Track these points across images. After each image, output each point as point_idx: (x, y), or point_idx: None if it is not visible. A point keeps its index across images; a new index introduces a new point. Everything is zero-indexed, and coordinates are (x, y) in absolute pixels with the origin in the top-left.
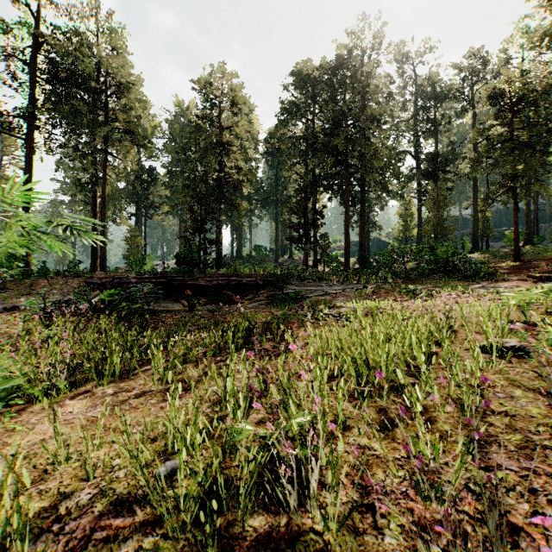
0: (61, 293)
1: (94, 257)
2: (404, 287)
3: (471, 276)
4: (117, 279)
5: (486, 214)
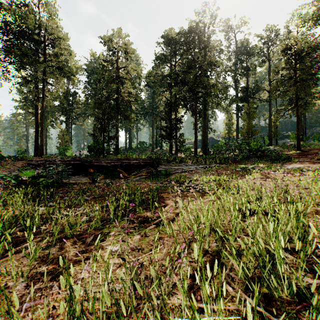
0: (9, 171)
1: (36, 147)
2: (236, 166)
3: (276, 159)
4: (48, 162)
5: (276, 123)
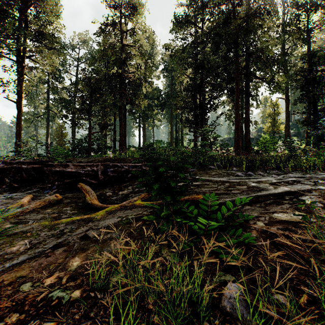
0: None
1: None
2: None
3: None
4: None
5: None
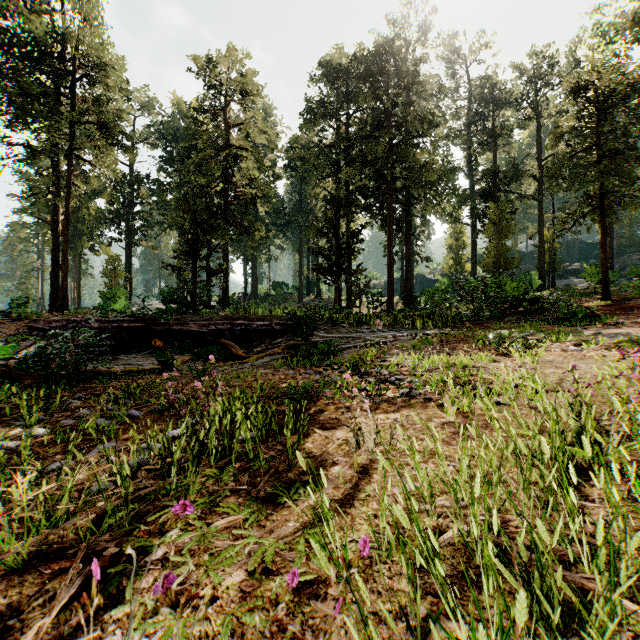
0: None
1: (54, 294)
2: (482, 334)
3: (567, 318)
4: (73, 323)
5: (554, 244)
